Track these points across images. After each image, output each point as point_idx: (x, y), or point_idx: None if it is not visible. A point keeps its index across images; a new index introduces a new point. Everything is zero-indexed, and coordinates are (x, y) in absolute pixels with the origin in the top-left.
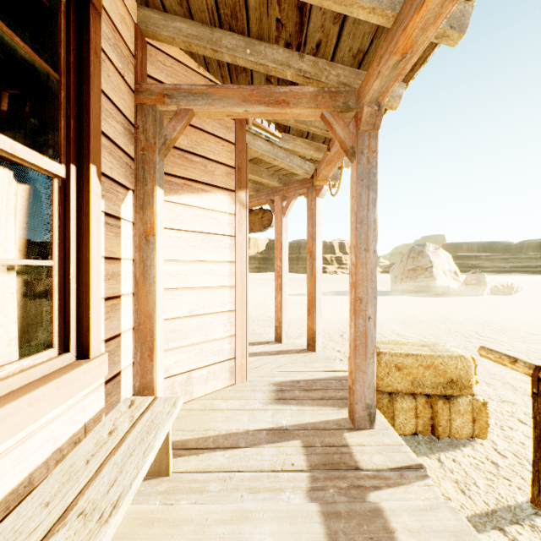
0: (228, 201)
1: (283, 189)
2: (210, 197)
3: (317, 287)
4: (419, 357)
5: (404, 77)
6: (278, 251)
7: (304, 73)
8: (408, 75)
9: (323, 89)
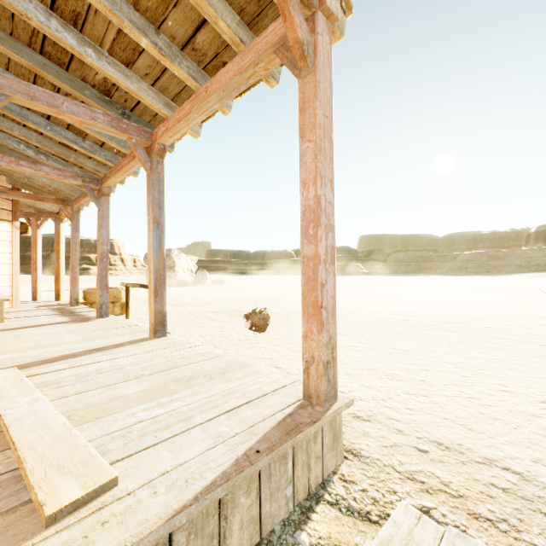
0: (9, 226)
1: (38, 215)
2: None
3: (61, 268)
4: None
5: None
6: (34, 249)
7: (51, 191)
8: None
9: (59, 198)
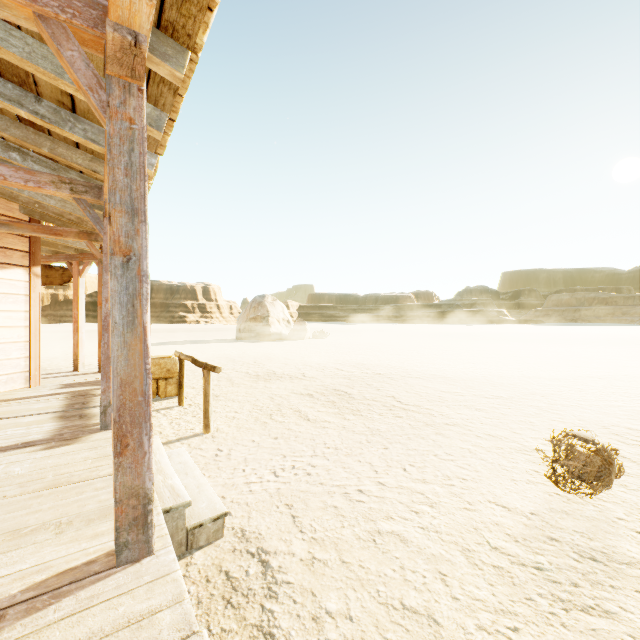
0: (24, 273)
1: (80, 257)
2: (9, 271)
3: None
4: (153, 360)
5: None
6: (76, 303)
7: (73, 221)
8: None
9: (83, 231)
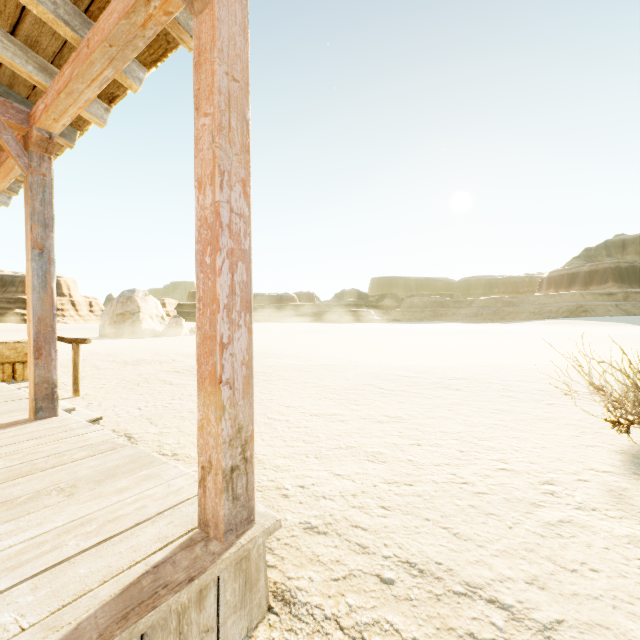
0: None
1: None
2: None
3: None
4: (8, 345)
5: None
6: None
7: None
8: None
9: None
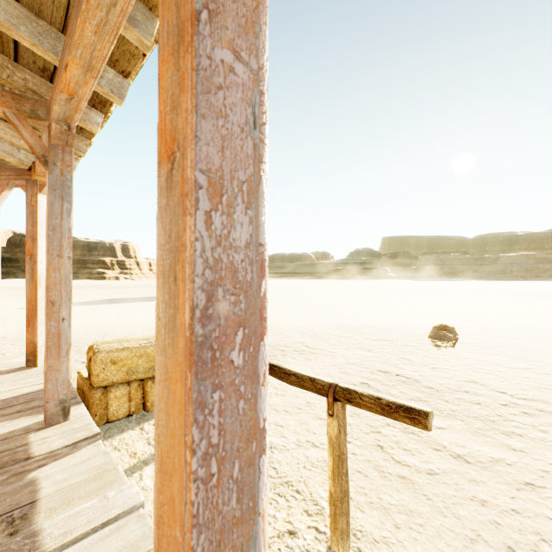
0: None
1: None
2: None
3: (40, 294)
4: (134, 349)
5: (101, 109)
6: None
7: None
8: (104, 109)
9: (3, 86)
